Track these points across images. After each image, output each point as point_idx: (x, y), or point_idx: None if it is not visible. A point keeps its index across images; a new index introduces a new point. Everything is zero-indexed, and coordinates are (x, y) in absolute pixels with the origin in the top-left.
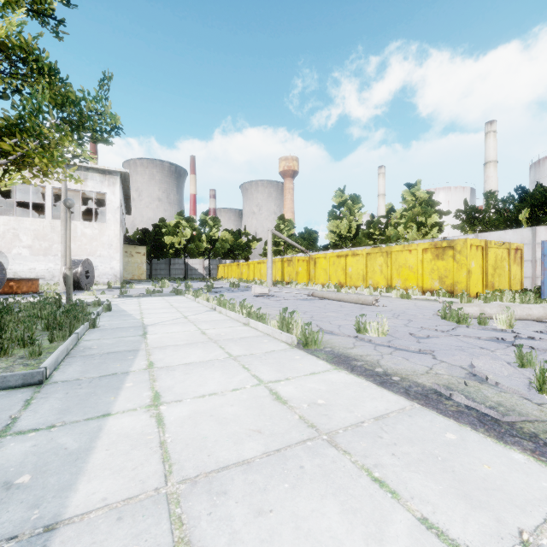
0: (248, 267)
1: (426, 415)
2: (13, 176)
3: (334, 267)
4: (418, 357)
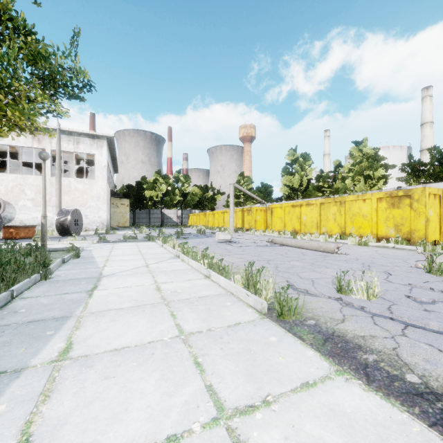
0: (213, 216)
1: None
2: None
3: (289, 215)
4: None
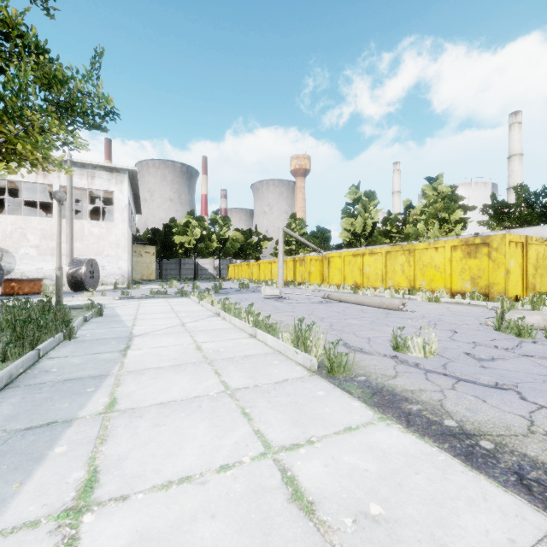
0: (258, 266)
1: None
2: None
3: (350, 266)
4: (498, 396)
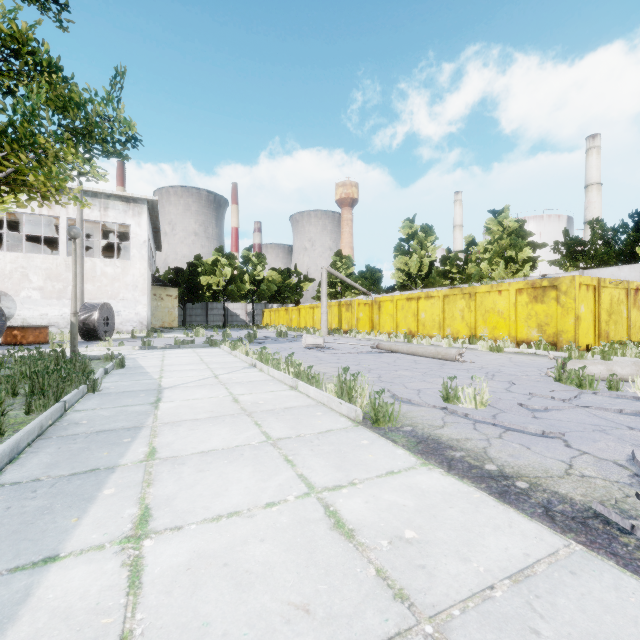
0: (298, 312)
1: (602, 572)
2: (5, 199)
3: (403, 312)
4: (543, 444)
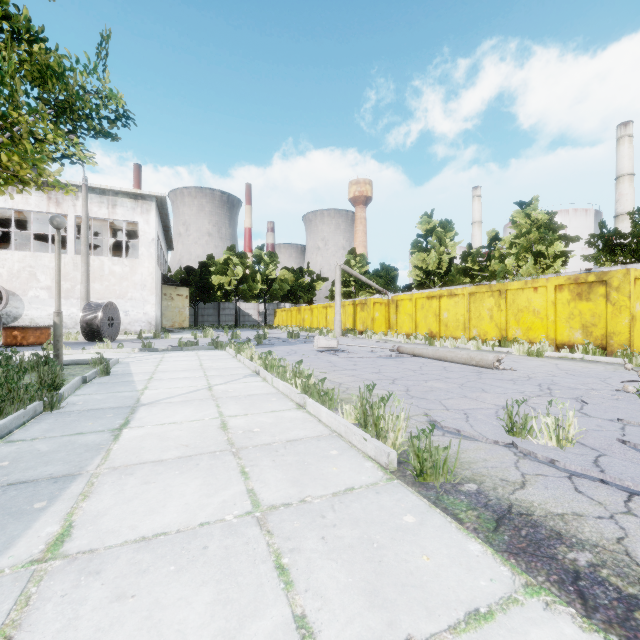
0: (311, 312)
1: None
2: None
3: (423, 311)
4: None
